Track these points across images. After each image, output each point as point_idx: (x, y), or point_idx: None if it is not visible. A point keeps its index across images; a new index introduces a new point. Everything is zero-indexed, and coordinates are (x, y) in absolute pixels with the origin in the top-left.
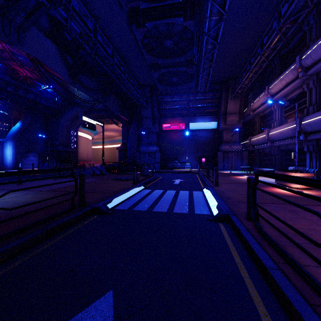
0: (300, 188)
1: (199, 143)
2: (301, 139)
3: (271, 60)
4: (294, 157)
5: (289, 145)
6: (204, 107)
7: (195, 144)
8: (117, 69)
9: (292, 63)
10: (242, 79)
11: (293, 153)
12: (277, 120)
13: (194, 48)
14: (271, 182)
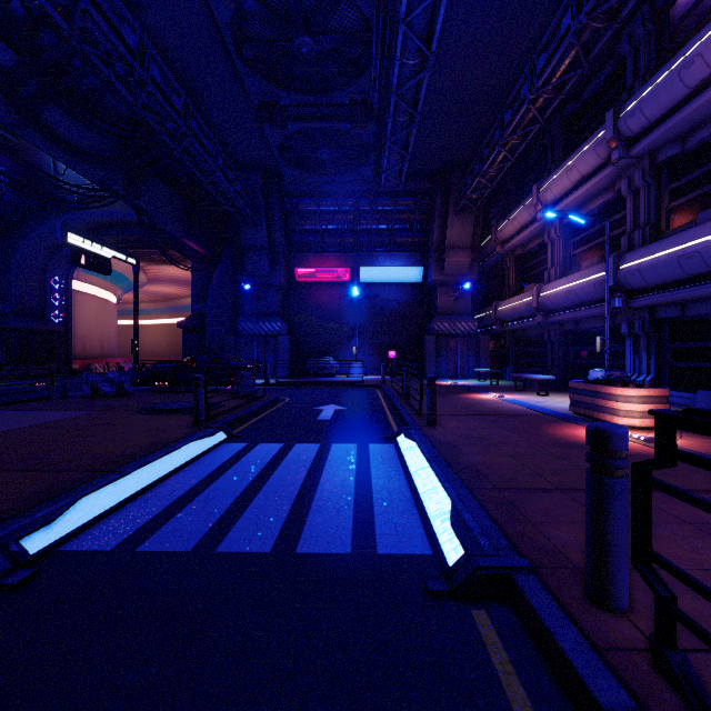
0: (637, 426)
1: (384, 315)
2: (618, 306)
3: (543, 128)
4: (601, 349)
5: (584, 320)
6: (395, 232)
7: (373, 317)
8: (161, 101)
9: (589, 134)
10: (482, 165)
11: (599, 339)
12: (556, 264)
13: (373, 47)
14: (557, 409)
